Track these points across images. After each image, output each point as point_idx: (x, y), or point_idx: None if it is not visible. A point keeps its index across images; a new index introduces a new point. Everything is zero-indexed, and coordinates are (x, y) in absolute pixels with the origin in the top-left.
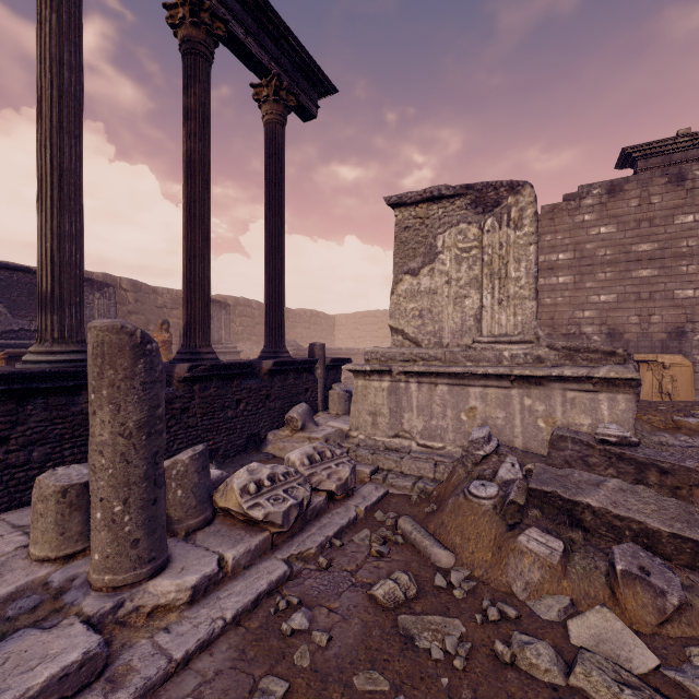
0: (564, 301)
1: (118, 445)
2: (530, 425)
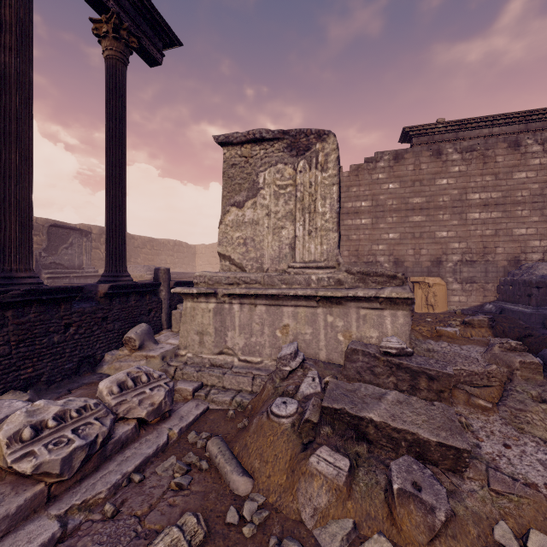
0: (365, 238)
1: None
2: (332, 339)
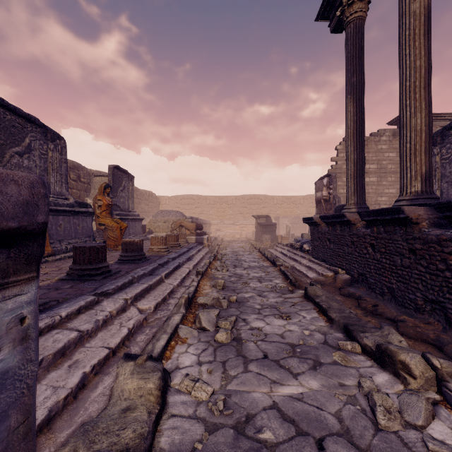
0: (372, 191)
1: None
2: None
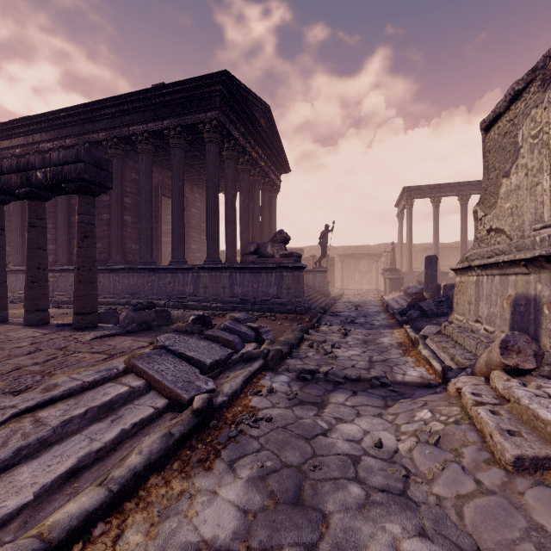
0: None
1: None
2: None
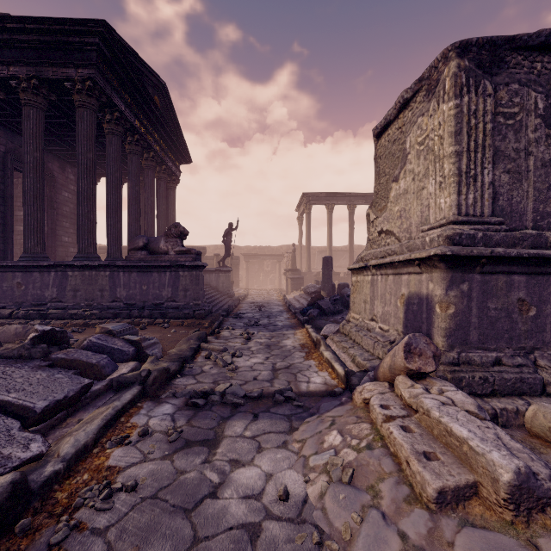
0: None
1: None
2: None
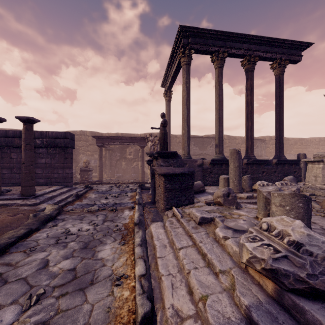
0: None
1: (234, 169)
2: None
